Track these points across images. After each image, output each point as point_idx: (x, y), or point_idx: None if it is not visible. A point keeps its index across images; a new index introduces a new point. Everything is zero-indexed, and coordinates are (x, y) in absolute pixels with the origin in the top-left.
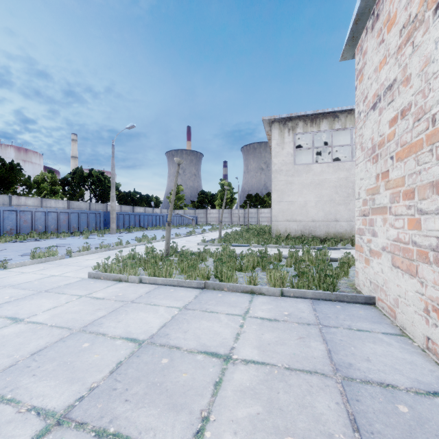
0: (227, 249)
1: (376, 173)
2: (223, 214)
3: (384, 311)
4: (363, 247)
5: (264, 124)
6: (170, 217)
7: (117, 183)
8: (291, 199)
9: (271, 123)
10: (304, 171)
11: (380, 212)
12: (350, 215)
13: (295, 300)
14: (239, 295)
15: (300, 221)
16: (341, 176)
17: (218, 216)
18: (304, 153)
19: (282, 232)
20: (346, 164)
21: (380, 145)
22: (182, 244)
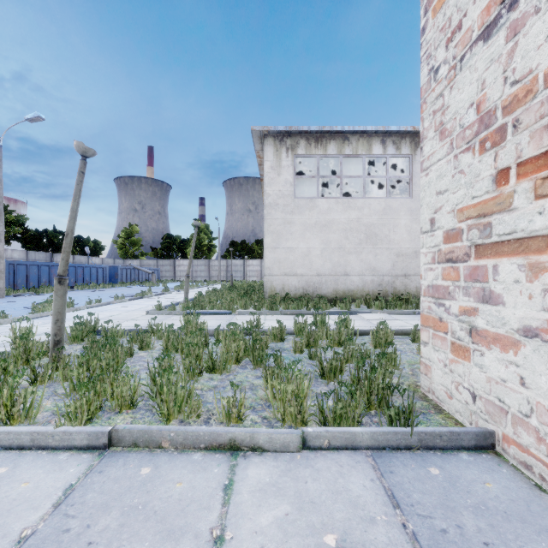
0: (192, 323)
1: (499, 167)
2: (199, 266)
3: (533, 476)
4: (446, 321)
5: (253, 138)
6: (64, 266)
7: (21, 215)
8: (290, 245)
9: (263, 137)
10: (307, 207)
11: (514, 250)
12: (362, 267)
13: (337, 458)
14: (198, 462)
15: (302, 275)
16: (352, 217)
17: (191, 269)
18: (303, 190)
19: (279, 291)
20: (358, 201)
21: (514, 102)
22: (119, 314)
